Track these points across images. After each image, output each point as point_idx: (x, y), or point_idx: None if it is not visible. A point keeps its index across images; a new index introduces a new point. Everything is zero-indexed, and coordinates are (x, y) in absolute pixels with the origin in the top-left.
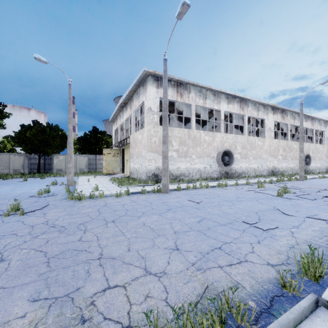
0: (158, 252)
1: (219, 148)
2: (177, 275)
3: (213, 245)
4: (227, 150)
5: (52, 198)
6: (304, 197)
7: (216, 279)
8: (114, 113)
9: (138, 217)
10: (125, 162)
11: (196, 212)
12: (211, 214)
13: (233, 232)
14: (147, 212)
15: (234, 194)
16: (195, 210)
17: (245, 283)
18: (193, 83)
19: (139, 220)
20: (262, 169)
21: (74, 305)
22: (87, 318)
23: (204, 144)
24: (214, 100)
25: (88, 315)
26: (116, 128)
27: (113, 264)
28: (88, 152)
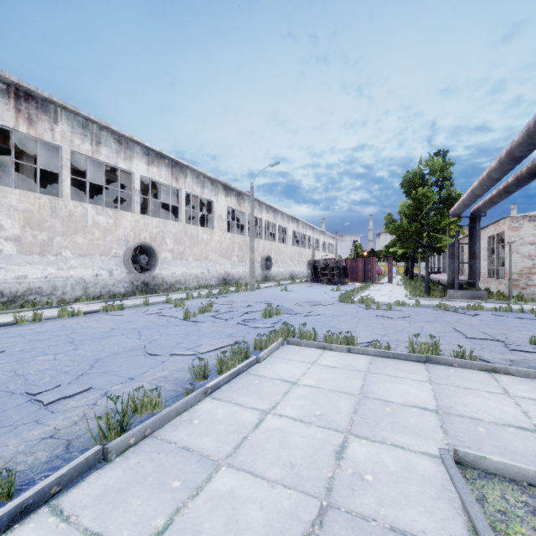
0: None
1: (130, 240)
2: None
3: None
4: (145, 244)
5: None
6: (222, 316)
7: None
8: None
9: None
10: None
11: None
12: None
13: None
14: None
15: (114, 324)
16: None
17: None
18: (64, 105)
19: None
20: (209, 277)
21: None
22: None
23: (96, 230)
24: (120, 152)
25: None
26: None
27: None
28: None
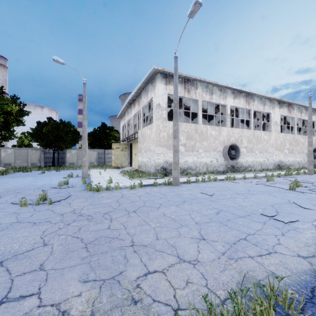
0: (186, 242)
1: (225, 142)
2: (211, 263)
3: (238, 236)
4: (233, 144)
5: (71, 189)
6: None
7: (249, 268)
8: (122, 109)
9: (156, 208)
10: (133, 156)
11: (211, 204)
12: (227, 206)
13: (255, 224)
14: (164, 204)
15: (244, 187)
16: (210, 202)
17: (280, 273)
18: (200, 79)
19: (159, 210)
20: (268, 163)
21: (122, 287)
22: (137, 299)
23: (211, 138)
24: (221, 95)
25: (138, 297)
26: (124, 124)
27: (146, 251)
28: (97, 147)
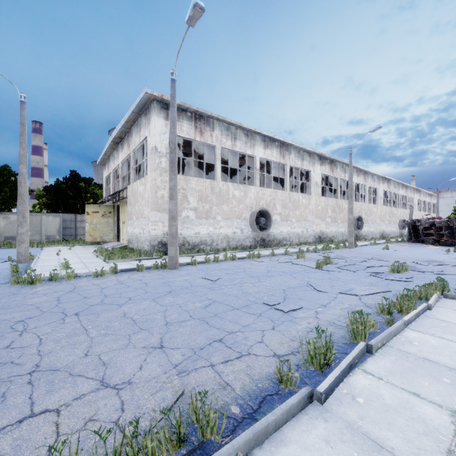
0: (131, 354)
1: (253, 207)
2: (146, 384)
3: (214, 337)
4: (263, 209)
5: None
6: (346, 268)
7: (200, 382)
8: (104, 151)
9: (118, 305)
10: (120, 225)
11: (206, 294)
12: (226, 295)
13: (246, 318)
14: (135, 298)
15: (265, 267)
16: (206, 291)
17: (236, 384)
18: (218, 117)
19: (119, 309)
20: (307, 235)
21: None
22: None
23: (233, 201)
24: (247, 143)
25: None
26: (108, 175)
27: (52, 379)
28: (62, 210)
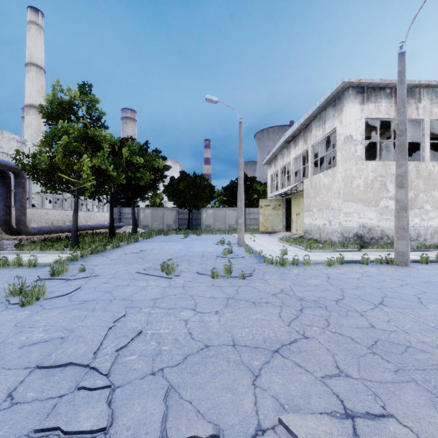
0: None
1: None
2: None
3: None
4: None
5: (242, 260)
6: None
7: None
8: (274, 151)
9: (418, 303)
10: (293, 216)
11: None
12: None
13: None
14: (423, 297)
15: None
16: None
17: None
18: (428, 84)
19: (429, 308)
20: None
21: None
22: None
23: None
24: None
25: None
26: (274, 172)
27: None
28: (235, 204)
